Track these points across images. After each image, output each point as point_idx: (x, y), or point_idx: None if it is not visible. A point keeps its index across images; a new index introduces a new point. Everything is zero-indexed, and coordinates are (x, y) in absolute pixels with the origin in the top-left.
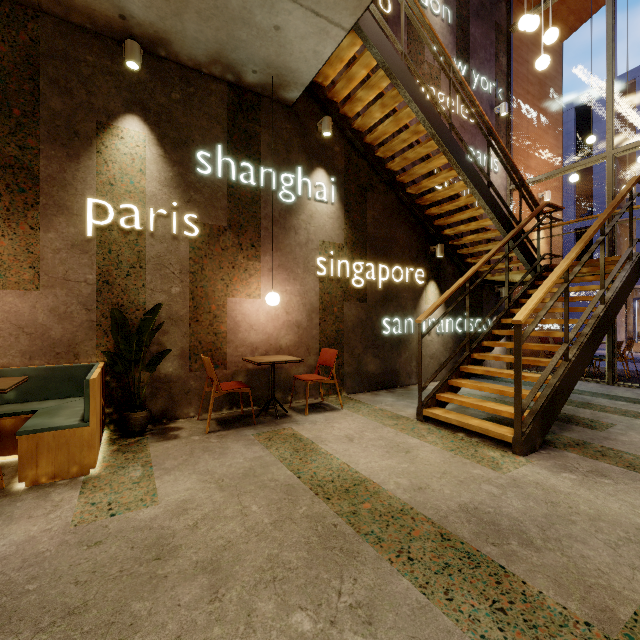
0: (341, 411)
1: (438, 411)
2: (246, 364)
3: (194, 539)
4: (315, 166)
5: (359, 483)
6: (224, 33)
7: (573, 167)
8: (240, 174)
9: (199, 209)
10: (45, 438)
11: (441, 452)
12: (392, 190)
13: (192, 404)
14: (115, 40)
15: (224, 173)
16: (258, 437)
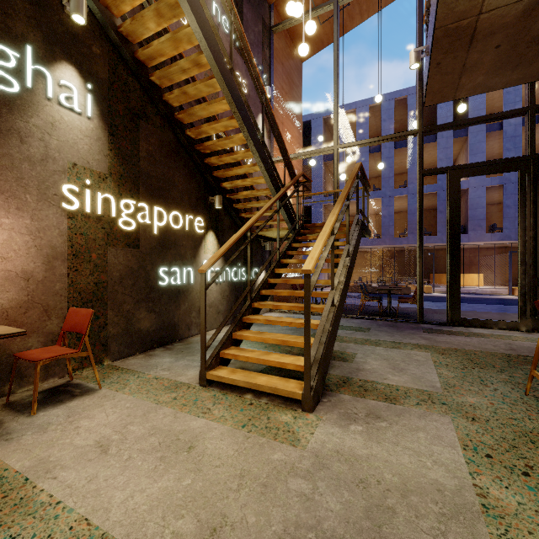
0: (98, 393)
1: (223, 372)
2: None
3: None
4: (60, 57)
5: None
6: None
7: (314, 152)
8: None
9: None
10: None
11: (233, 434)
12: (170, 128)
13: None
14: None
15: None
16: None
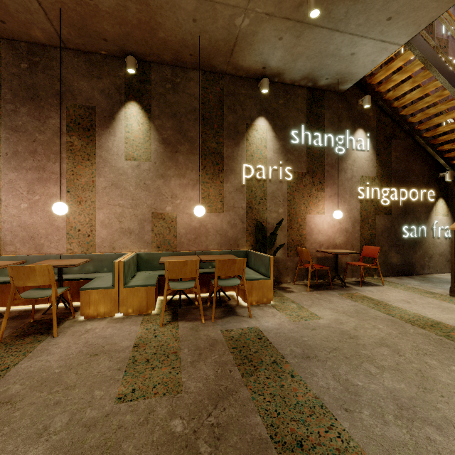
0: (384, 286)
1: None
2: (316, 254)
3: (361, 334)
4: (356, 128)
5: (437, 323)
6: (317, 63)
7: None
8: (313, 140)
9: (292, 164)
10: (254, 283)
11: None
12: (409, 136)
13: (288, 275)
14: (254, 79)
15: (305, 141)
16: (342, 295)
